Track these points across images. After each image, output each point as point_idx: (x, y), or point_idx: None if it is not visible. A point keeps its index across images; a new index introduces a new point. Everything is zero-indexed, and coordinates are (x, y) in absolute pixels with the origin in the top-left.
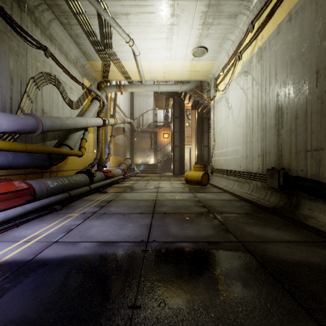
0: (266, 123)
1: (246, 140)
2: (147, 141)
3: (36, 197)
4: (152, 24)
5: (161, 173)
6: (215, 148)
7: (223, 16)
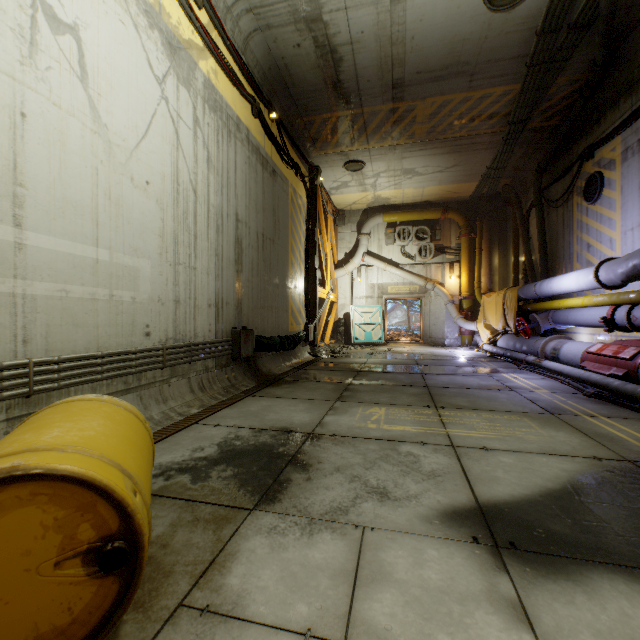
0: (224, 249)
1: (178, 256)
2: None
3: None
4: None
5: None
6: None
7: None
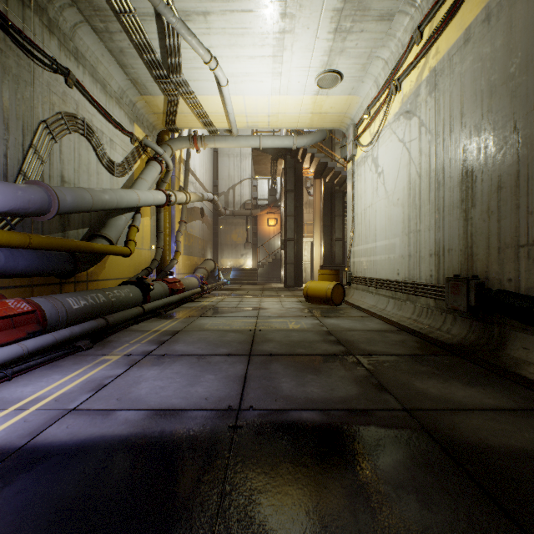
0: (445, 199)
1: (409, 228)
2: (241, 231)
3: (48, 327)
4: (249, 31)
5: (264, 285)
6: (355, 242)
7: (369, 17)
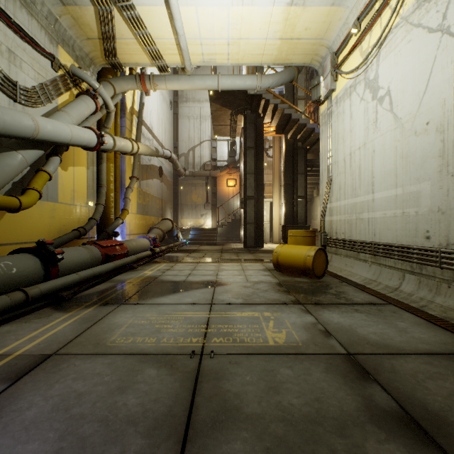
0: None
1: None
2: (201, 191)
3: None
4: None
5: (223, 245)
6: (333, 197)
7: None
